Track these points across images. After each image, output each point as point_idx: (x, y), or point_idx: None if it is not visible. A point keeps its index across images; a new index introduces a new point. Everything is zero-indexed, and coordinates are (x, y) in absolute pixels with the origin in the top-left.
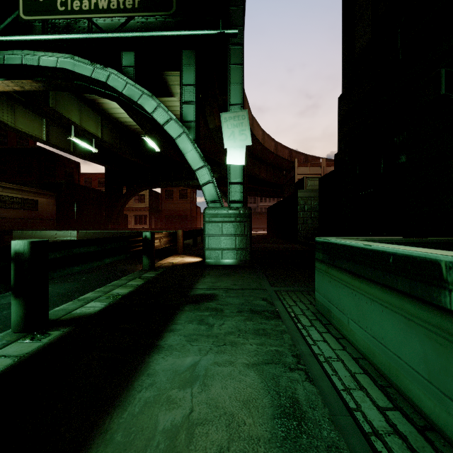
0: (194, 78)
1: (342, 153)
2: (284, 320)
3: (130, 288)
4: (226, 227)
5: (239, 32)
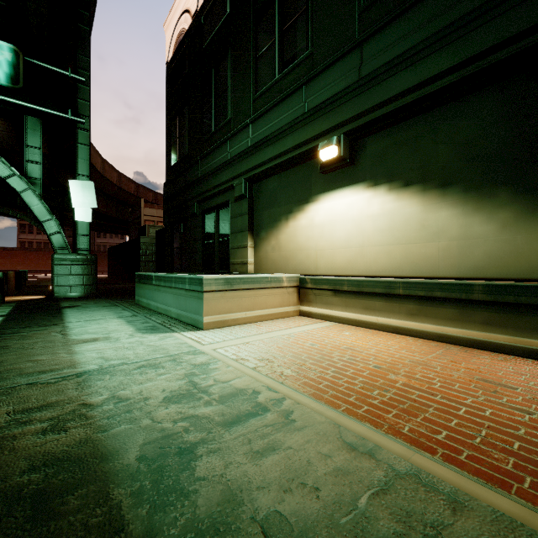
0: (40, 143)
1: (165, 221)
2: (120, 306)
3: (8, 309)
4: (75, 269)
5: (86, 121)
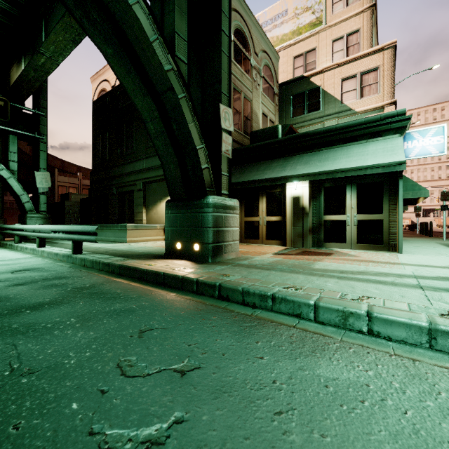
0: (16, 150)
1: (92, 194)
2: None
3: None
4: (39, 222)
5: (45, 137)
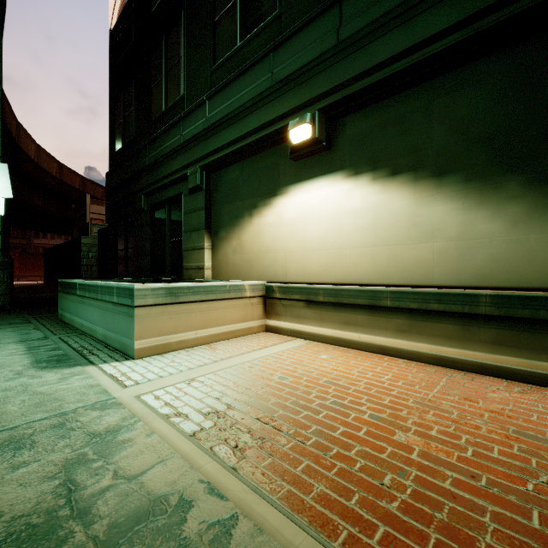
0: None
1: (108, 217)
2: (34, 323)
3: None
4: None
5: None
